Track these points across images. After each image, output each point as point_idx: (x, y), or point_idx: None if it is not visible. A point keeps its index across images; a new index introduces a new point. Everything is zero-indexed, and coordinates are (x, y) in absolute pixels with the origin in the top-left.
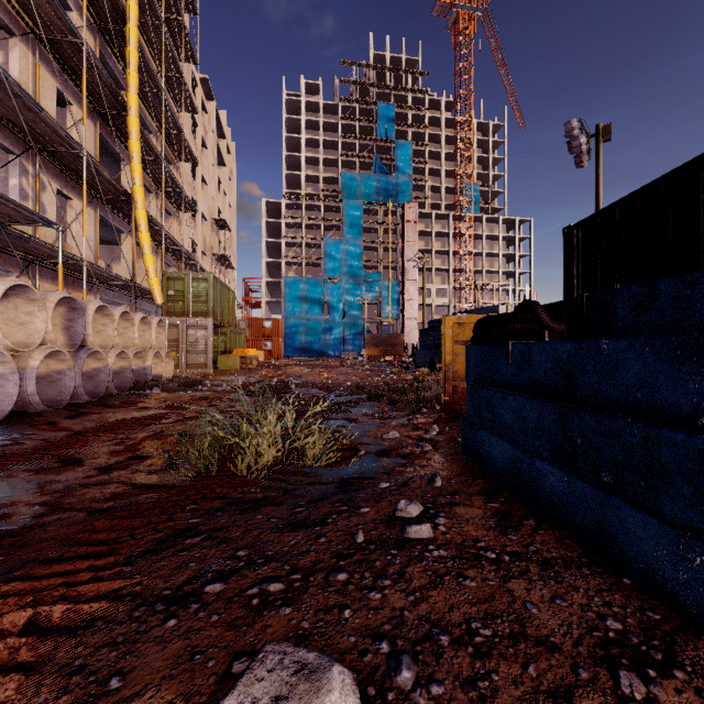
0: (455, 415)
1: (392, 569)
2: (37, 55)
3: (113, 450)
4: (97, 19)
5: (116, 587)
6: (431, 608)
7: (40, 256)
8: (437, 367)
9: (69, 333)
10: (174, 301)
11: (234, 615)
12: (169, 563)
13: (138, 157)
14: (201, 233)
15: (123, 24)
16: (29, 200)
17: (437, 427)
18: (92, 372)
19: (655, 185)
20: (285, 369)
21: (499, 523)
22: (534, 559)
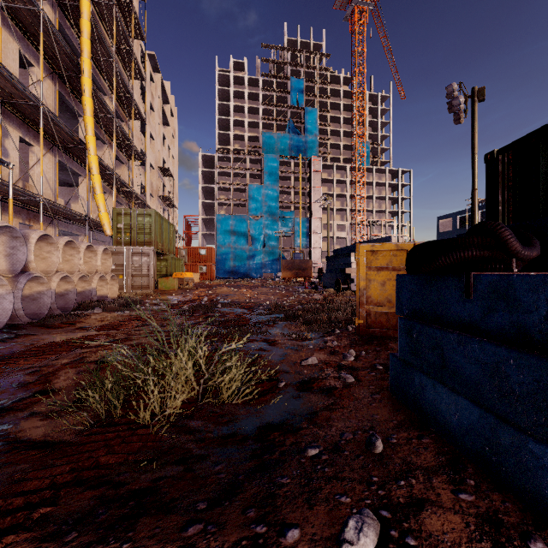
0: (369, 337)
1: None
2: None
3: (24, 381)
4: None
5: None
6: None
7: (1, 193)
8: (341, 288)
9: (11, 260)
10: (122, 233)
11: None
12: None
13: (90, 111)
14: (149, 179)
15: (79, 0)
16: None
17: (354, 352)
18: (36, 295)
19: None
20: (215, 289)
21: None
22: None
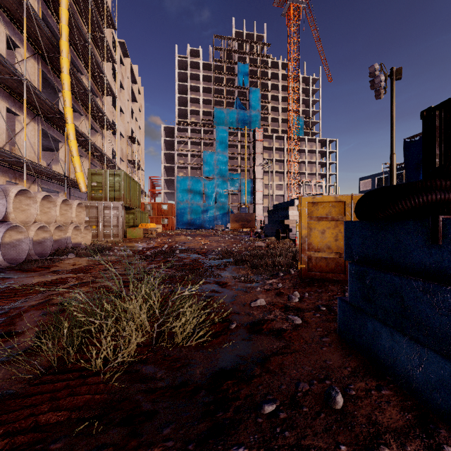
0: (310, 280)
1: None
2: None
3: None
4: None
5: None
6: None
7: None
8: (281, 237)
9: None
10: (96, 190)
11: None
12: None
13: (68, 86)
14: (120, 146)
15: None
16: None
17: (298, 293)
18: (15, 242)
19: None
20: (174, 237)
21: None
22: None
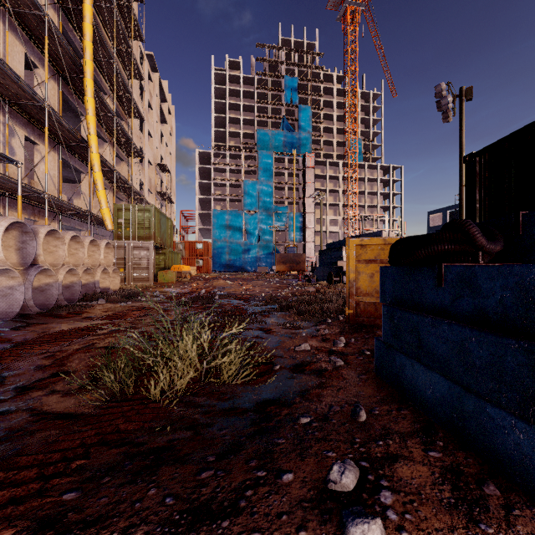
0: (358, 326)
1: None
2: (7, 25)
3: (41, 365)
4: None
5: None
6: None
7: (8, 190)
8: (333, 281)
9: (22, 254)
10: (123, 228)
11: None
12: None
13: (92, 111)
14: (147, 175)
15: (81, 4)
16: None
17: (344, 339)
18: (44, 286)
19: None
20: (212, 281)
21: (457, 493)
22: None
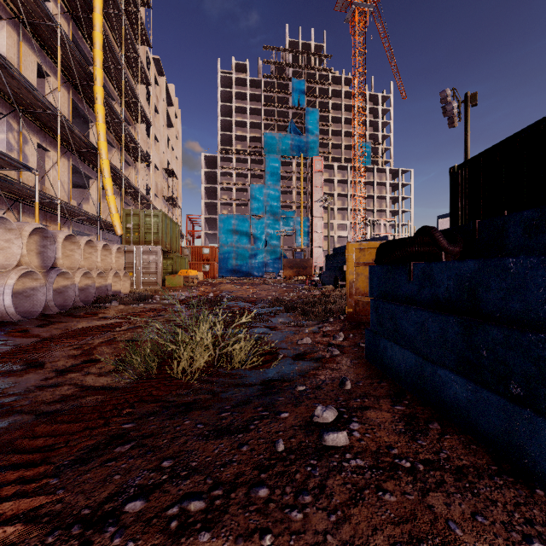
0: (357, 324)
1: (312, 482)
2: (21, 35)
3: (72, 354)
4: (70, 8)
5: (36, 505)
6: (354, 531)
7: (23, 196)
8: (339, 285)
9: (42, 257)
10: (131, 233)
11: (151, 542)
12: (95, 476)
13: (102, 118)
14: (154, 180)
15: (91, 13)
16: (14, 151)
17: (342, 334)
18: (62, 288)
19: (534, 127)
20: (219, 286)
21: (408, 427)
22: (446, 467)
